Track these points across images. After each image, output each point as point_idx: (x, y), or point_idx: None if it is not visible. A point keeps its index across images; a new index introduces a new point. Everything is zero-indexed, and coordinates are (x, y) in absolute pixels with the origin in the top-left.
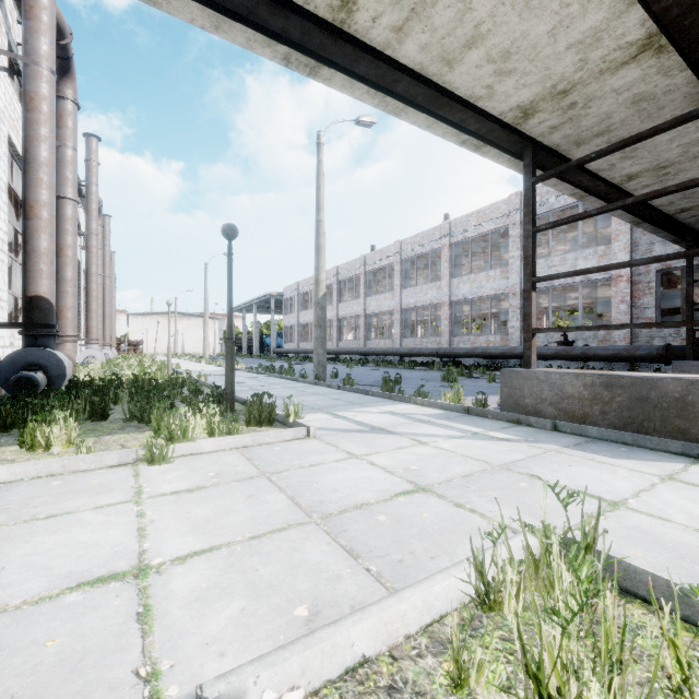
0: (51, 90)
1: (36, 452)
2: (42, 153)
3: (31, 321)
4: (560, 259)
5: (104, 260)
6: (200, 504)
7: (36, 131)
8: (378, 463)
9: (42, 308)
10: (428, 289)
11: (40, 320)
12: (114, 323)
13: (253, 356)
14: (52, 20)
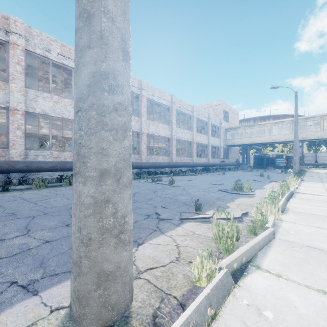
0: None
1: None
2: None
3: None
4: (215, 139)
5: None
6: None
7: None
8: None
9: None
10: (187, 133)
11: None
12: None
13: None
14: None
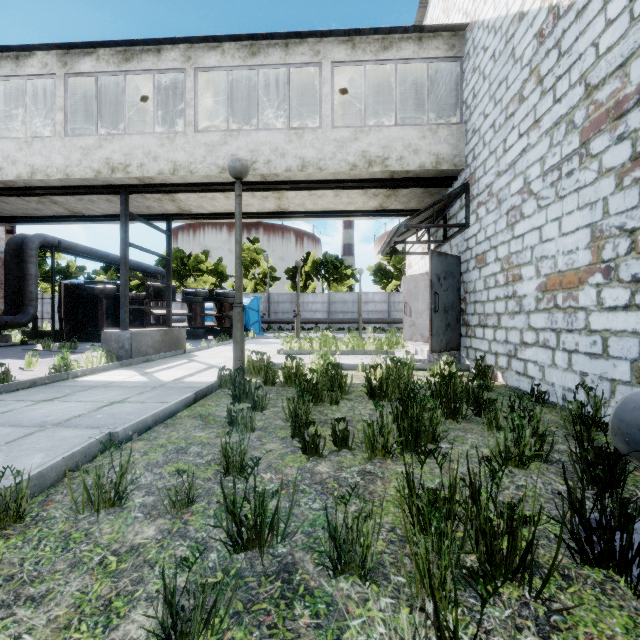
0: None
1: None
2: None
3: None
4: None
5: None
6: None
7: None
8: None
9: None
10: None
11: None
12: None
13: None
14: None
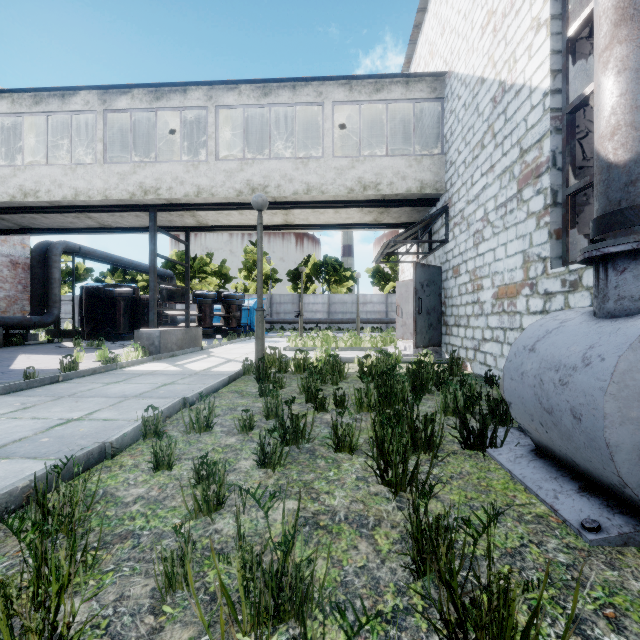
0: None
1: None
2: None
3: None
4: None
5: None
6: None
7: None
8: None
9: None
10: None
11: None
12: None
13: None
14: None
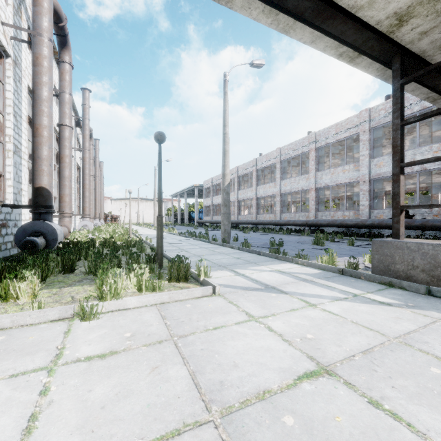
0: (50, 51)
1: (9, 302)
2: (43, 93)
3: (36, 203)
4: None
5: (95, 166)
6: (104, 377)
7: (40, 79)
8: (275, 328)
9: (43, 195)
10: (300, 180)
11: (42, 203)
12: (102, 205)
13: (184, 225)
14: (50, 6)
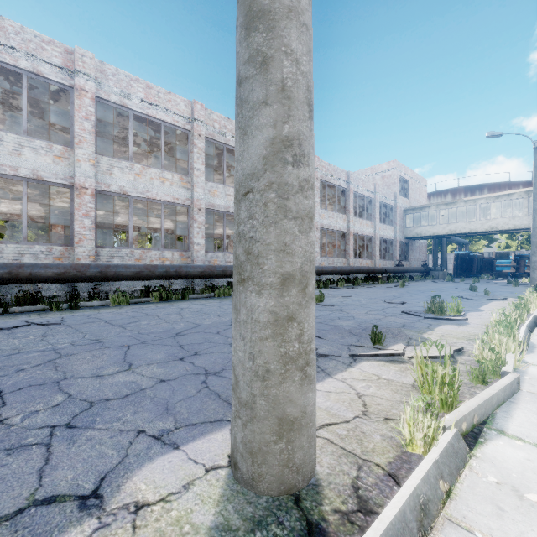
0: None
1: None
2: None
3: None
4: (385, 227)
5: None
6: None
7: None
8: None
9: None
10: (338, 218)
11: None
12: None
13: None
14: None
